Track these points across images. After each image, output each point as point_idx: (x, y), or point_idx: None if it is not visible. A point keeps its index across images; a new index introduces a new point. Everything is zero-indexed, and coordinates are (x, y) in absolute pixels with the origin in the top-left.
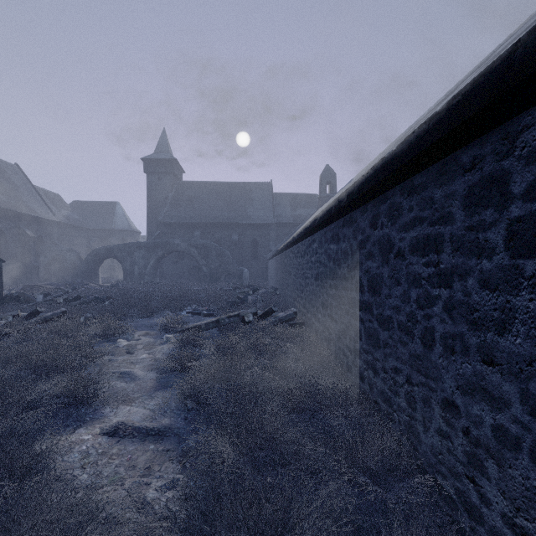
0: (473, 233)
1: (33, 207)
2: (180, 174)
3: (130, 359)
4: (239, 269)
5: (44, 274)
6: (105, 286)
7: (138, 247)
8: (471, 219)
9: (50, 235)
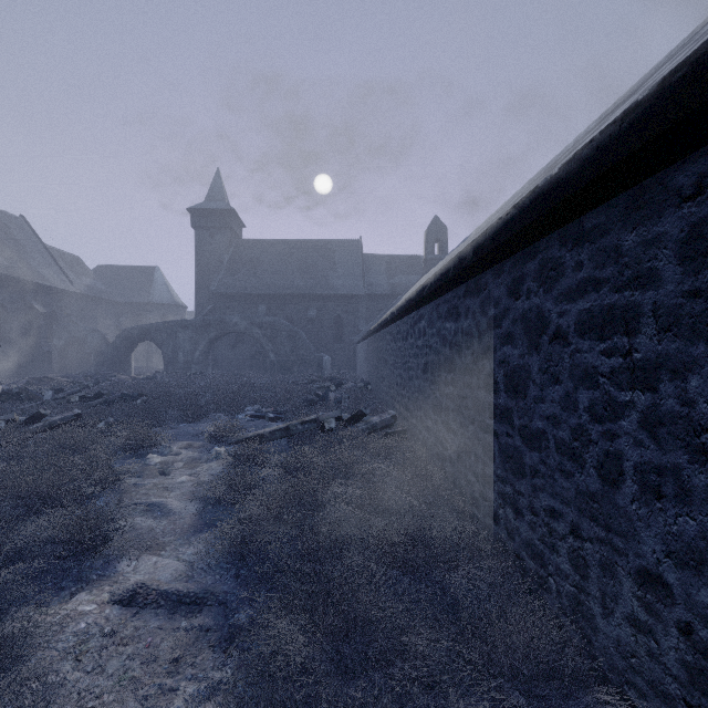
0: (700, 301)
1: (44, 273)
2: (239, 229)
3: (163, 483)
4: (317, 355)
5: (59, 362)
6: (139, 379)
7: (183, 326)
8: (697, 277)
9: (67, 311)
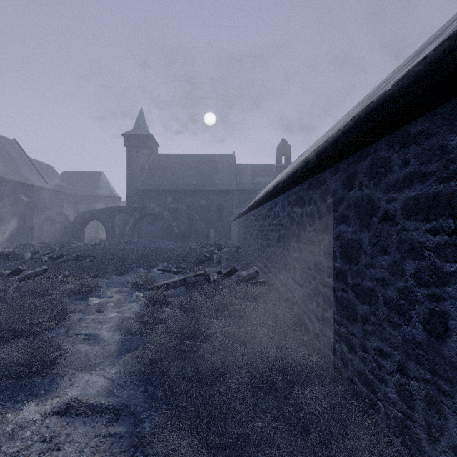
0: None
1: (29, 176)
2: (155, 147)
3: (98, 318)
4: (206, 229)
5: (38, 234)
6: (90, 245)
7: (118, 211)
8: None
9: (43, 201)
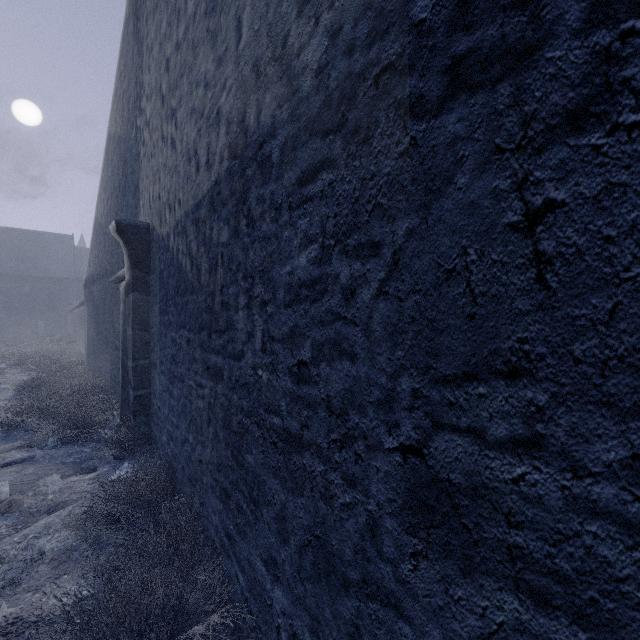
0: None
1: None
2: None
3: None
4: (32, 321)
5: None
6: None
7: None
8: None
9: None
